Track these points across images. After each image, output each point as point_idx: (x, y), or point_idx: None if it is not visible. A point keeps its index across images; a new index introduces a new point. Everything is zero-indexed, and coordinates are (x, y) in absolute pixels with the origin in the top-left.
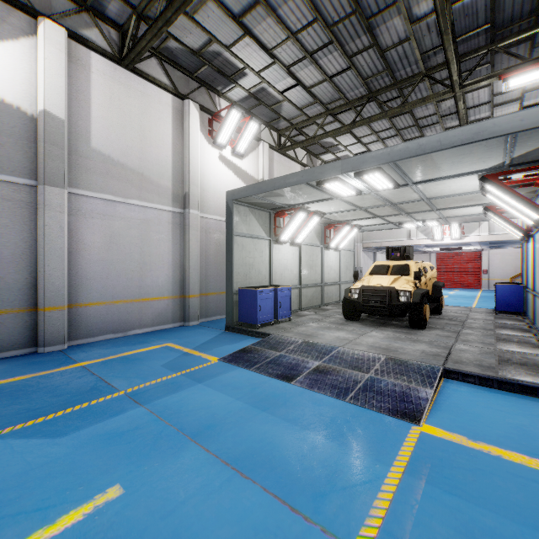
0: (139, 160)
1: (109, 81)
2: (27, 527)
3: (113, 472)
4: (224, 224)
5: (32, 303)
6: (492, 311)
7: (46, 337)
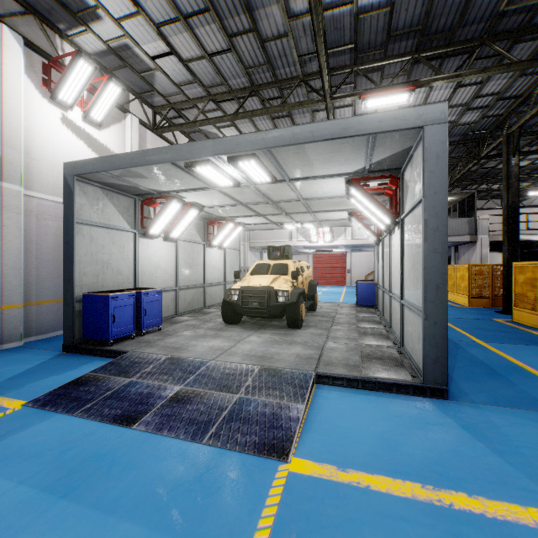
0: None
1: None
2: None
3: None
4: None
5: None
6: (354, 305)
7: None
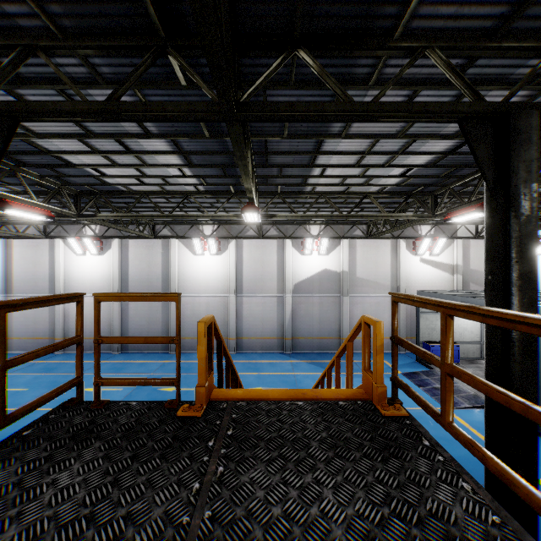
0: (375, 276)
1: (363, 247)
2: None
3: None
4: None
5: (339, 336)
6: None
7: None
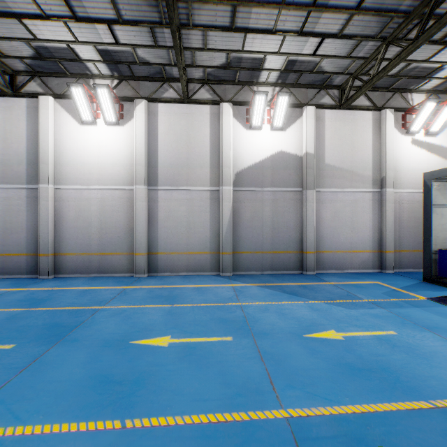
0: (350, 163)
1: (334, 121)
2: (363, 330)
3: (387, 327)
4: (416, 195)
5: (300, 249)
6: None
7: (307, 266)
